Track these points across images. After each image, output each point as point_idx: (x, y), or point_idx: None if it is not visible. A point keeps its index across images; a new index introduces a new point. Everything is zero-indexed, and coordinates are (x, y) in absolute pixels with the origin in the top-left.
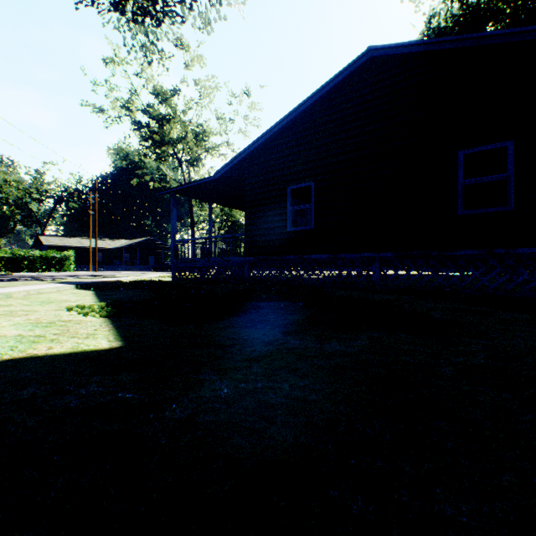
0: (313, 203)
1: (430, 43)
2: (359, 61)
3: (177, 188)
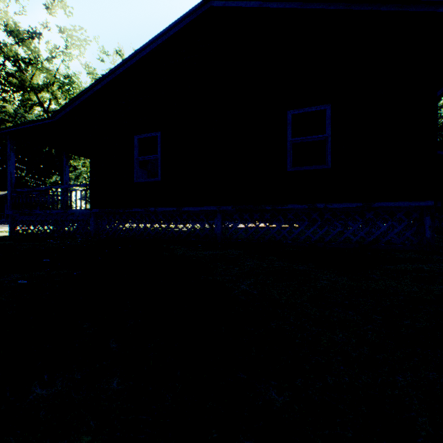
0: (160, 154)
1: None
2: (201, 9)
3: (10, 129)
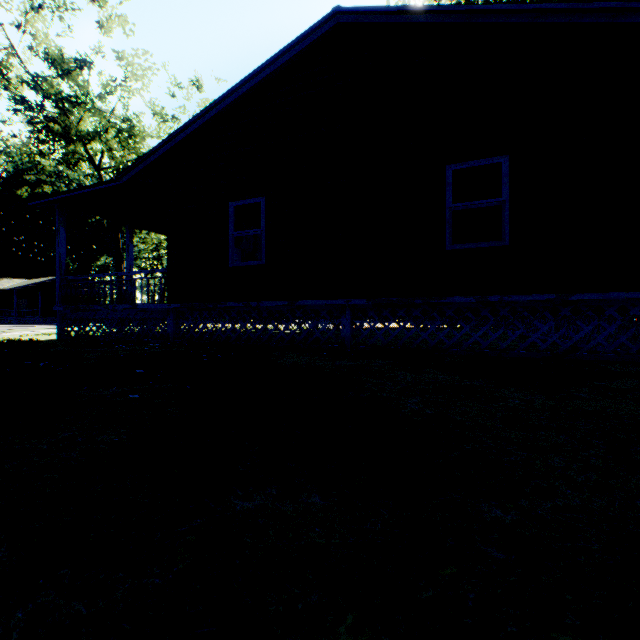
0: (264, 228)
1: (413, 12)
2: (323, 27)
3: (61, 196)
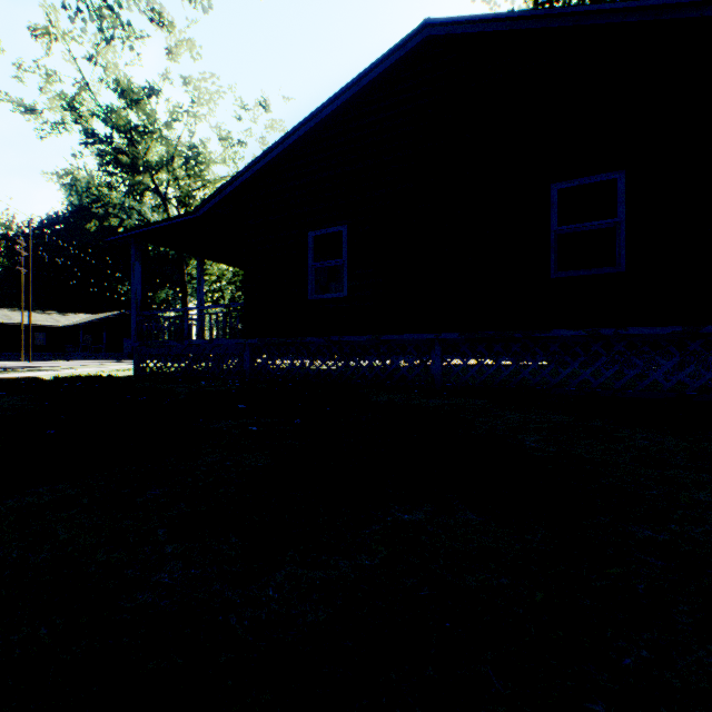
0: (346, 258)
1: (513, 18)
2: (412, 42)
3: (138, 231)
